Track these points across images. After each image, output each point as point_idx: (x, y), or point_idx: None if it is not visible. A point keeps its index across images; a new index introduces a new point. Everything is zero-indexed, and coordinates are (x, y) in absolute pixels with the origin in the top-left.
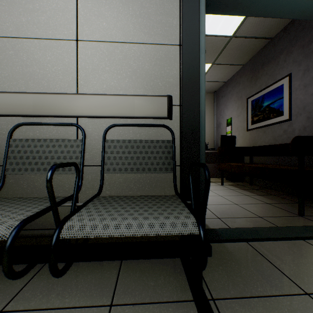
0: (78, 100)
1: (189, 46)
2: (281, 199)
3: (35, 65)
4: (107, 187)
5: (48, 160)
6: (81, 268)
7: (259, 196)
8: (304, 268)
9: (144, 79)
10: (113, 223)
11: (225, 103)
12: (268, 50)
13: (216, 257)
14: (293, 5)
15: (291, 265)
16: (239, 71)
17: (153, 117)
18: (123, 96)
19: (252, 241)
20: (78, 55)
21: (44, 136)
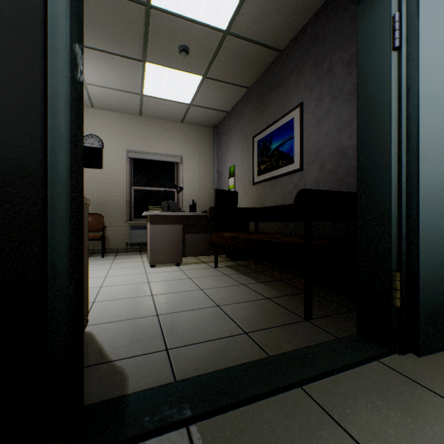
0: None
1: None
2: (289, 288)
3: None
4: None
5: None
6: None
7: (261, 284)
8: None
9: None
10: None
11: (228, 144)
12: (277, 68)
13: None
14: None
15: None
16: (244, 97)
17: None
18: None
19: (201, 421)
20: None
21: None
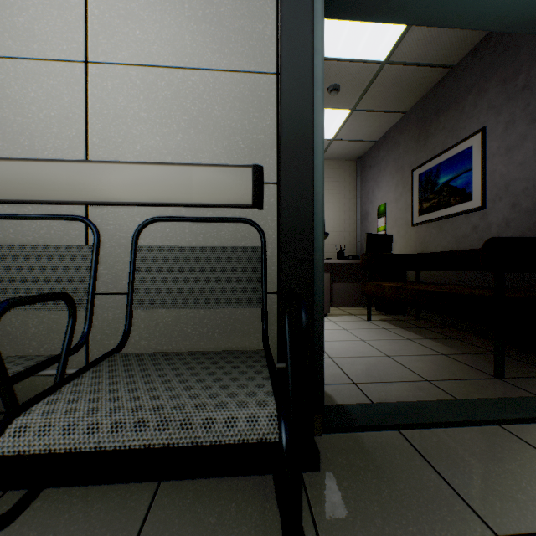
0: (87, 174)
1: (294, 76)
2: (468, 347)
3: (8, 107)
4: (143, 333)
5: (27, 284)
6: (84, 488)
7: (430, 340)
8: (497, 483)
9: (212, 136)
10: (111, 420)
11: (376, 179)
12: (446, 87)
13: (339, 463)
14: (481, 5)
15: (473, 477)
16: (398, 123)
17: (227, 204)
18: (172, 166)
19: (408, 429)
20: (88, 90)
21: (23, 239)
